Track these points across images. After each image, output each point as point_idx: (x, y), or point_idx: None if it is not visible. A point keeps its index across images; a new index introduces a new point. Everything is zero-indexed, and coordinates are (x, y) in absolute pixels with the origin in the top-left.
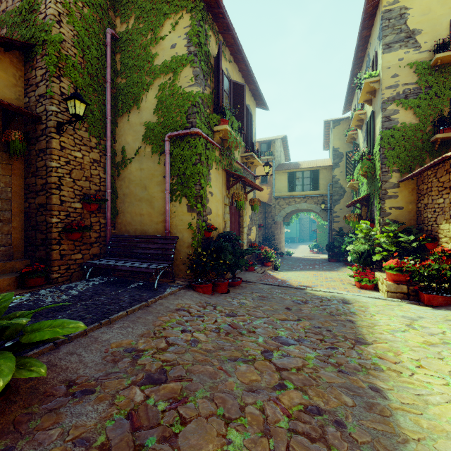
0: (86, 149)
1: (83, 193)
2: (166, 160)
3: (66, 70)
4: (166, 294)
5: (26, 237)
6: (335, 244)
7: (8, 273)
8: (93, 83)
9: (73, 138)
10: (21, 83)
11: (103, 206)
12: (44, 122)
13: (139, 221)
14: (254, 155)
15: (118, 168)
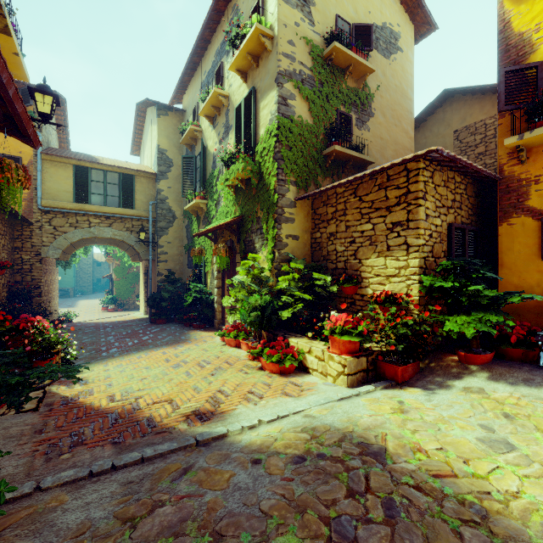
0: None
1: None
2: None
3: None
4: None
5: None
6: (165, 295)
7: None
8: None
9: None
10: None
11: None
12: None
13: None
14: (2, 3)
15: None
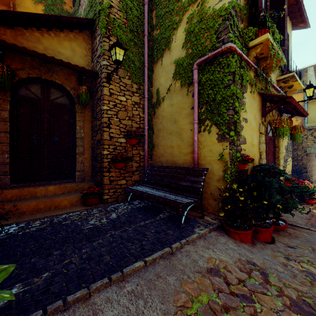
0: (129, 94)
1: (126, 130)
2: (194, 89)
3: (113, 30)
4: (194, 238)
5: (92, 165)
6: None
7: (79, 191)
8: (134, 38)
9: (119, 85)
10: (90, 53)
11: (142, 141)
12: (99, 76)
13: (170, 153)
14: (295, 75)
15: (154, 108)
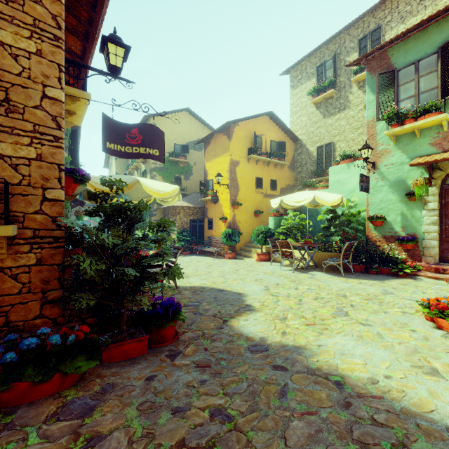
0: None
1: None
2: None
3: None
4: None
5: None
6: None
7: None
8: None
9: None
10: None
11: None
12: None
13: None
14: None
15: None
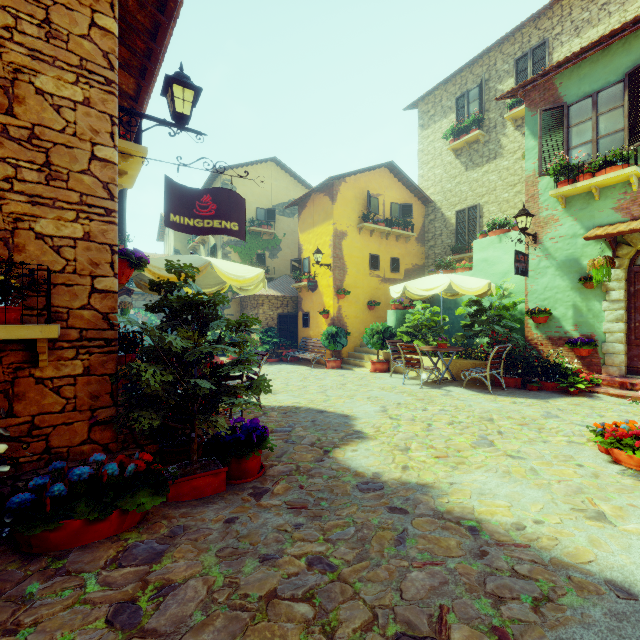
0: None
1: None
2: None
3: None
4: None
5: None
6: None
7: None
8: None
9: None
10: None
11: None
12: None
13: None
14: None
15: None
